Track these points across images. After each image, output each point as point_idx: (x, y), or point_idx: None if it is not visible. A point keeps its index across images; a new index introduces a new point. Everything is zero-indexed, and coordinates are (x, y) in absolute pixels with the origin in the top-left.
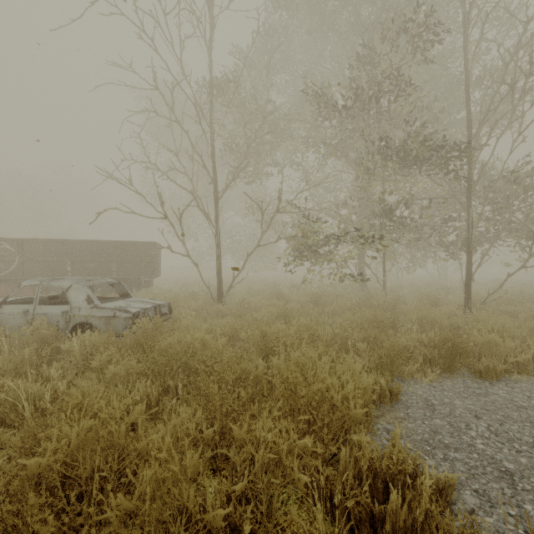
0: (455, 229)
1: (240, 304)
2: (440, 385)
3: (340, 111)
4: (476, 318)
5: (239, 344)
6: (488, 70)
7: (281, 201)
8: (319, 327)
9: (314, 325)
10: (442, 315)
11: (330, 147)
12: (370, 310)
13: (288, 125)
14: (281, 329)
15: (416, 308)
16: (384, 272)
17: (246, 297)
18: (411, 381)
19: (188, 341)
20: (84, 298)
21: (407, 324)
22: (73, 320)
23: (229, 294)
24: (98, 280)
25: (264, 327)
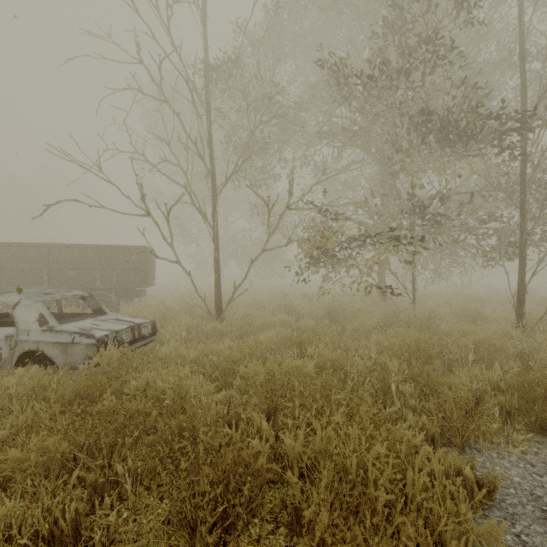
0: (496, 231)
1: (242, 320)
2: (540, 459)
3: (365, 85)
4: (544, 342)
5: (236, 382)
6: (545, 35)
7: (292, 195)
8: (346, 361)
9: (339, 358)
10: (505, 341)
11: (350, 133)
12: (410, 334)
13: (298, 114)
14: (295, 367)
15: (462, 328)
16: (413, 281)
17: (250, 311)
18: (492, 451)
19: (159, 389)
20: (36, 317)
21: (456, 351)
22: (20, 347)
23: (231, 306)
24: (60, 293)
25: (271, 365)
